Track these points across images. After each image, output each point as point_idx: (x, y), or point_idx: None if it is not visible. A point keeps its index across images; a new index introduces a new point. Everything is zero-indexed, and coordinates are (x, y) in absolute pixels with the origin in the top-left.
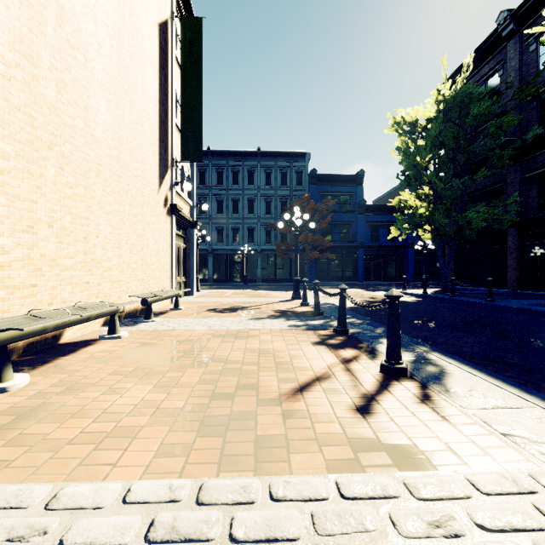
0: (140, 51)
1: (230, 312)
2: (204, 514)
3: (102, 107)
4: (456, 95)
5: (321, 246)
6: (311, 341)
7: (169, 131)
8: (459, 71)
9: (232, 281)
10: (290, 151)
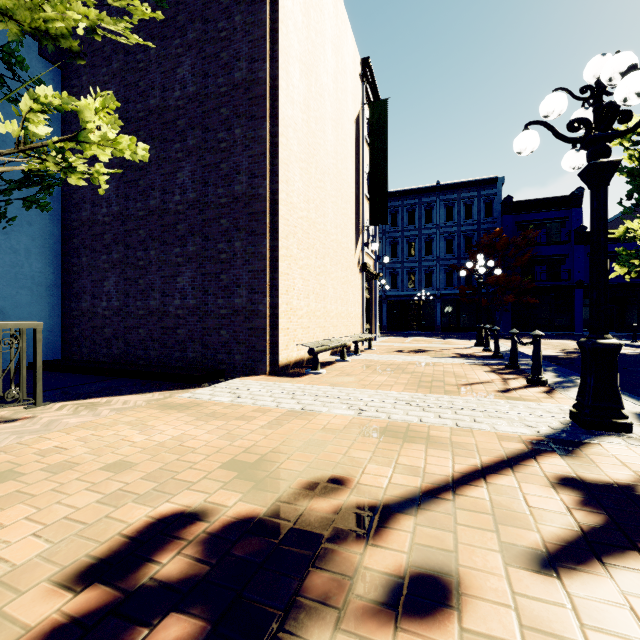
0: (345, 153)
1: (415, 353)
2: (428, 397)
3: (330, 209)
4: None
5: (518, 288)
6: (483, 370)
7: (361, 202)
8: None
9: (407, 329)
10: (477, 178)
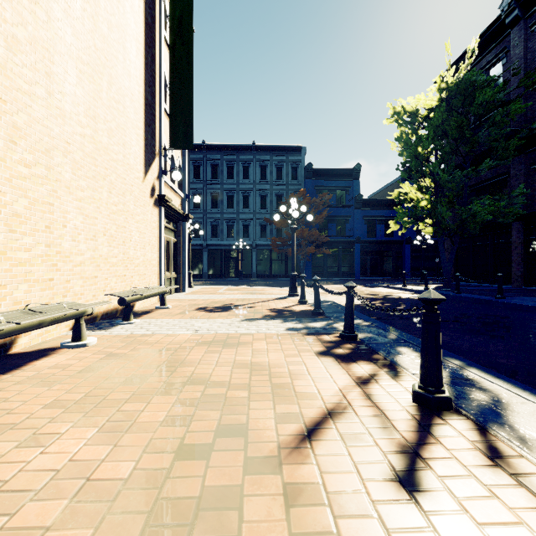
0: (121, 22)
1: (221, 311)
2: None
3: (71, 77)
4: (460, 83)
5: (317, 241)
6: (314, 350)
7: (157, 116)
8: (459, 62)
9: (227, 276)
10: (286, 145)
